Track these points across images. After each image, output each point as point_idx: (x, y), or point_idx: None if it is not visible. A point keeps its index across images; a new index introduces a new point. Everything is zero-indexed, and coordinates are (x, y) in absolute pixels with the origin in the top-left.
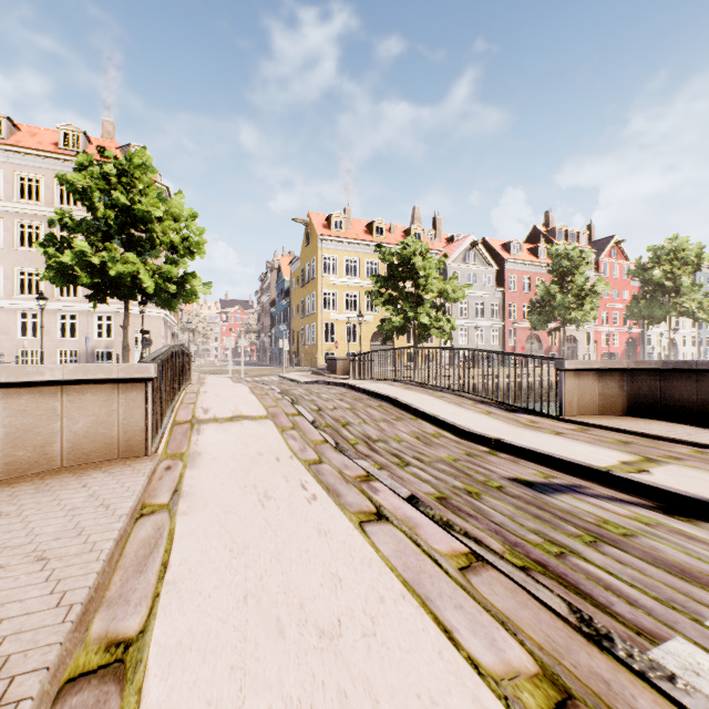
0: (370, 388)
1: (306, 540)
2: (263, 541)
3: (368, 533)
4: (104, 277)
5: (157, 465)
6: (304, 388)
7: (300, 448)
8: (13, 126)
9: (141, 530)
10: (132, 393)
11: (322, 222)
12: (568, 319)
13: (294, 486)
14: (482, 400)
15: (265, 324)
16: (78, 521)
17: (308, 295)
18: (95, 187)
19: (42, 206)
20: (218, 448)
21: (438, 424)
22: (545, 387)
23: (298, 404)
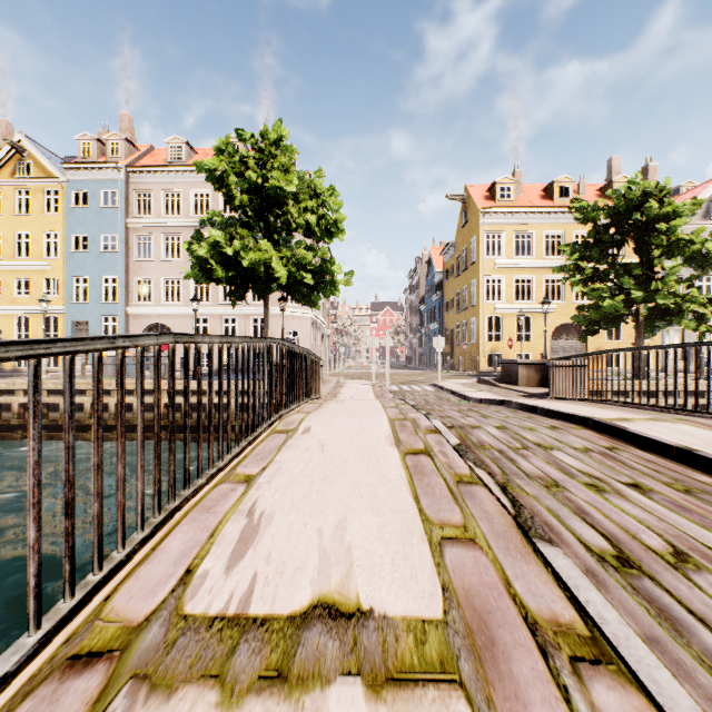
0: (682, 442)
1: None
2: None
3: None
4: (239, 270)
5: None
6: (494, 423)
7: None
8: (191, 151)
9: None
10: None
11: (483, 193)
12: None
13: None
14: None
15: (413, 323)
16: None
17: (465, 284)
18: (230, 170)
19: None
20: None
21: None
22: None
23: (549, 541)
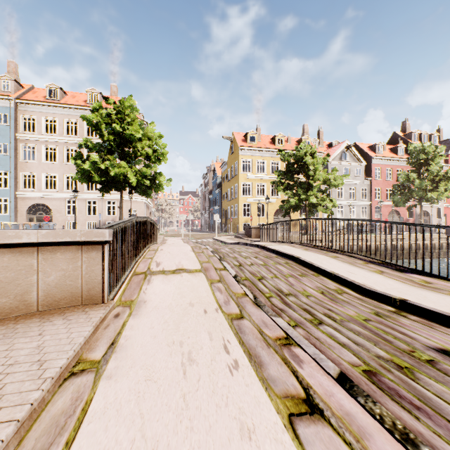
0: (277, 248)
1: (225, 444)
2: (175, 439)
3: (302, 441)
4: (108, 177)
5: (109, 312)
6: (229, 247)
7: (224, 300)
8: (64, 93)
9: (60, 398)
10: (92, 253)
11: (242, 138)
12: (425, 198)
13: (216, 347)
14: (371, 260)
15: (205, 205)
16: (4, 383)
17: (232, 186)
18: (103, 122)
19: (78, 138)
20: (160, 297)
21: (338, 281)
22: (406, 248)
23: (224, 261)
